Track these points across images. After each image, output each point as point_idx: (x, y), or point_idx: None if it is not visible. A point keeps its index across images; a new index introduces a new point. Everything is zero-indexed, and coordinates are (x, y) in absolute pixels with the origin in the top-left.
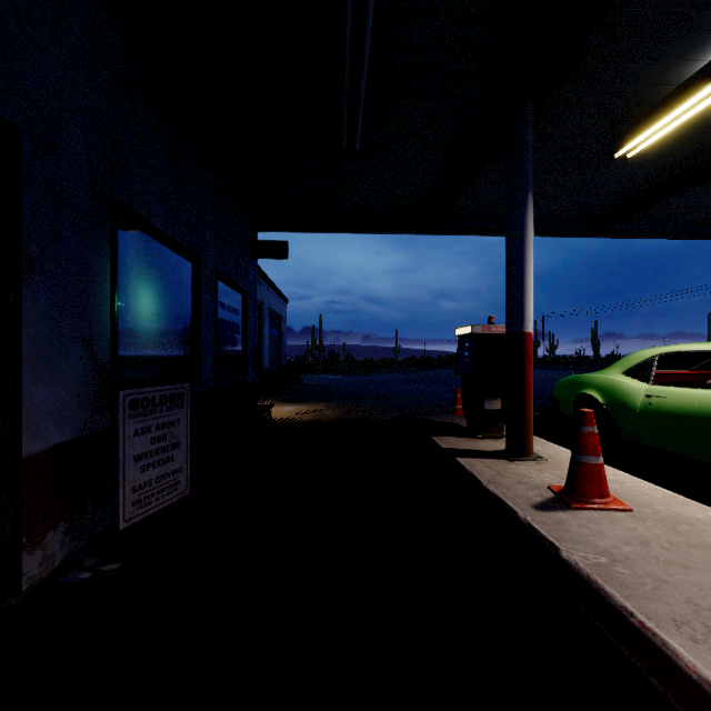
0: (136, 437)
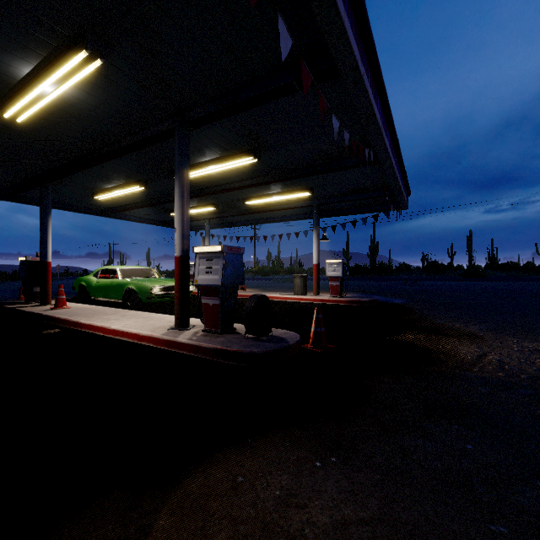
0: None
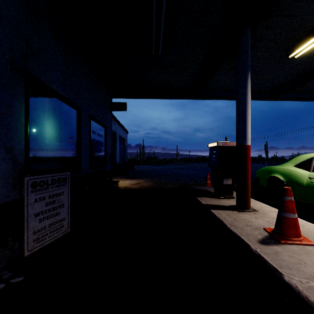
0: (35, 203)
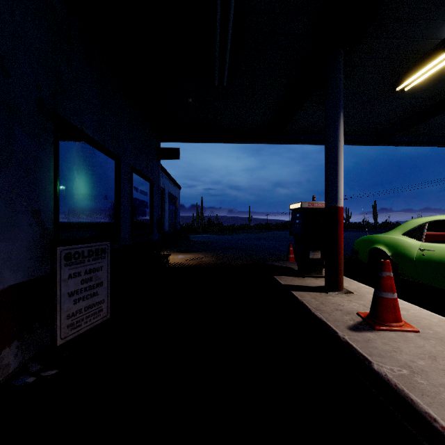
0: (69, 279)
